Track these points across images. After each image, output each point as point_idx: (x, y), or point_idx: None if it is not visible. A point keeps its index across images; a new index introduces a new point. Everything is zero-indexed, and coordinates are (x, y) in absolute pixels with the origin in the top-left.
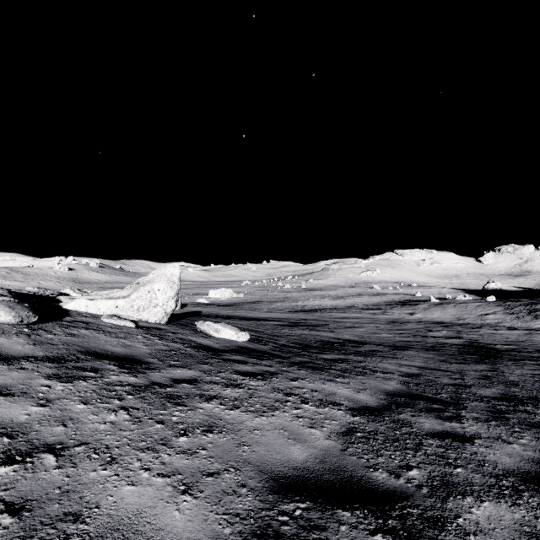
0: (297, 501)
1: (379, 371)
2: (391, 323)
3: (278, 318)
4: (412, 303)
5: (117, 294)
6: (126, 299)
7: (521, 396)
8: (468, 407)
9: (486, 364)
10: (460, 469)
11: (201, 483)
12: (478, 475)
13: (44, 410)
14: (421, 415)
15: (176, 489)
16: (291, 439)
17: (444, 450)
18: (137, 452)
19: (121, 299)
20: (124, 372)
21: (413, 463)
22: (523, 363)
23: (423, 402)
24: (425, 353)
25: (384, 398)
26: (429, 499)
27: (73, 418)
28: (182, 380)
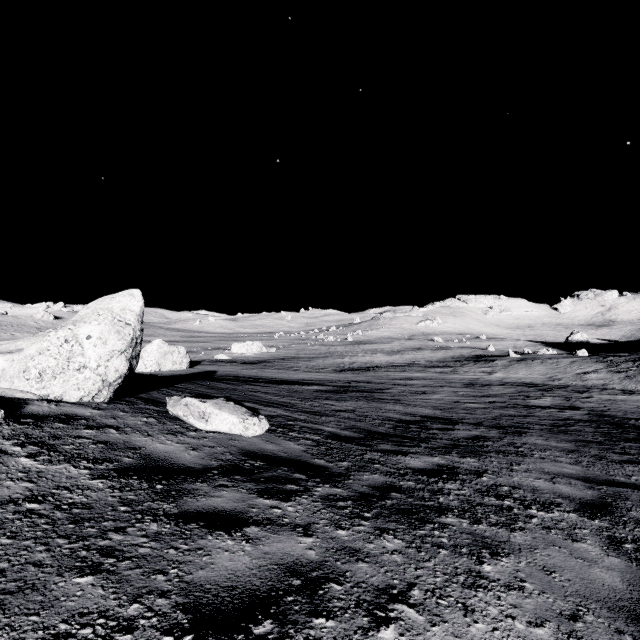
0: None
1: (531, 502)
2: (471, 386)
3: (320, 380)
4: (486, 359)
5: (12, 345)
6: (13, 354)
7: None
8: None
9: None
10: None
11: None
12: None
13: None
14: None
15: None
16: None
17: None
18: None
19: None
20: None
21: None
22: None
23: None
24: (556, 439)
25: None
26: None
27: None
28: None
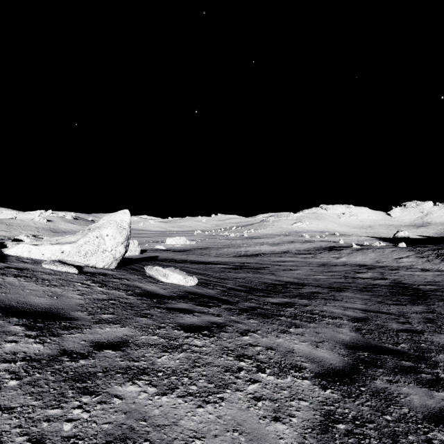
0: None
1: (327, 316)
2: (322, 266)
3: (225, 262)
4: (337, 248)
5: (67, 239)
6: (73, 244)
7: None
8: (440, 363)
9: (421, 305)
10: None
11: None
12: None
13: None
14: (399, 380)
15: None
16: None
17: None
18: None
19: (67, 245)
20: (29, 336)
21: None
22: None
23: (389, 357)
24: (361, 294)
25: (346, 354)
26: None
27: None
28: (107, 345)
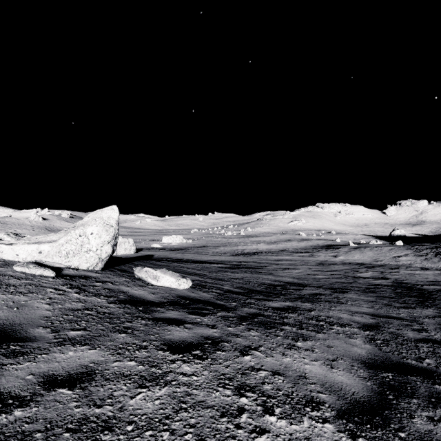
0: None
1: (335, 323)
2: (321, 265)
3: (222, 261)
4: (334, 247)
5: (48, 238)
6: (53, 243)
7: None
8: None
9: (430, 307)
10: None
11: None
12: None
13: None
14: None
15: None
16: None
17: None
18: None
19: (45, 244)
20: None
21: None
22: None
23: (418, 379)
24: (365, 295)
25: (367, 376)
26: None
27: None
28: (63, 379)
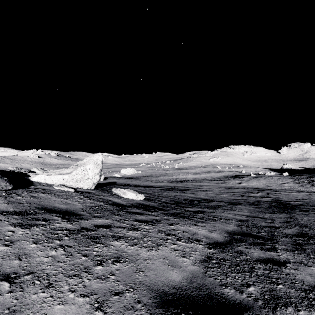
0: (175, 313)
1: (223, 218)
2: (228, 188)
3: (161, 185)
4: (240, 176)
5: (64, 171)
6: (69, 174)
7: (310, 234)
8: (279, 242)
9: (286, 213)
10: (281, 286)
11: (110, 300)
12: (293, 290)
13: (7, 248)
14: (251, 247)
15: (92, 306)
16: (170, 265)
17: (268, 272)
18: (68, 278)
19: (66, 175)
20: (64, 221)
21: (250, 282)
22: (308, 212)
23: (252, 238)
24: (249, 206)
25: (227, 236)
26: (264, 309)
27: (26, 253)
28: (101, 226)
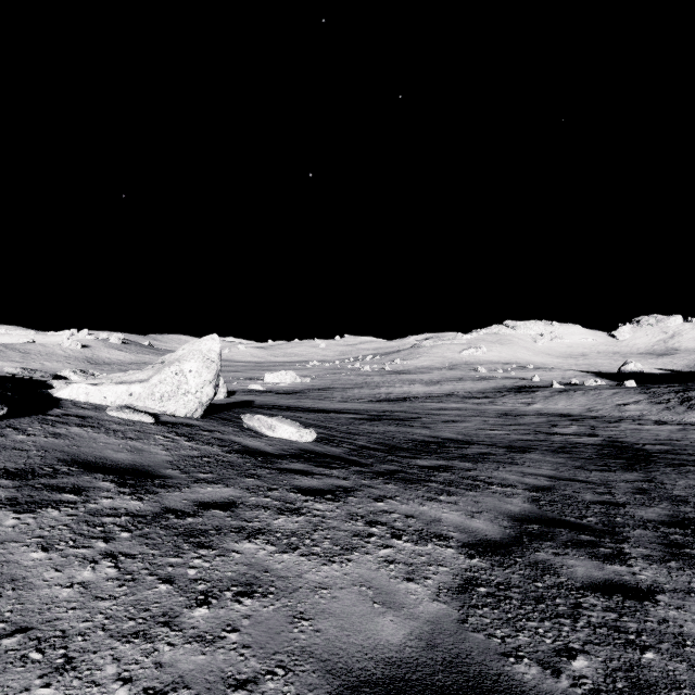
0: None
1: (496, 484)
2: (504, 416)
3: (355, 410)
4: (528, 390)
5: (133, 376)
6: (145, 383)
7: None
8: (631, 539)
9: (637, 471)
10: (651, 653)
11: None
12: (683, 665)
13: None
14: (567, 553)
15: None
16: (378, 603)
17: (616, 617)
18: (116, 643)
19: (136, 384)
20: (124, 493)
21: (576, 644)
22: (686, 469)
23: (566, 530)
24: (553, 456)
25: (509, 526)
26: None
27: (18, 577)
28: (213, 505)
